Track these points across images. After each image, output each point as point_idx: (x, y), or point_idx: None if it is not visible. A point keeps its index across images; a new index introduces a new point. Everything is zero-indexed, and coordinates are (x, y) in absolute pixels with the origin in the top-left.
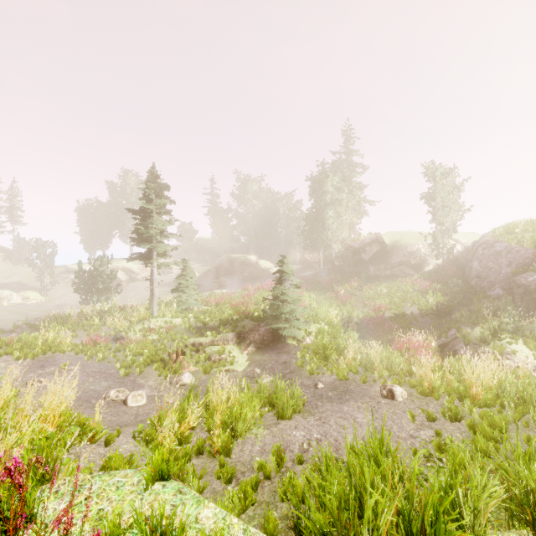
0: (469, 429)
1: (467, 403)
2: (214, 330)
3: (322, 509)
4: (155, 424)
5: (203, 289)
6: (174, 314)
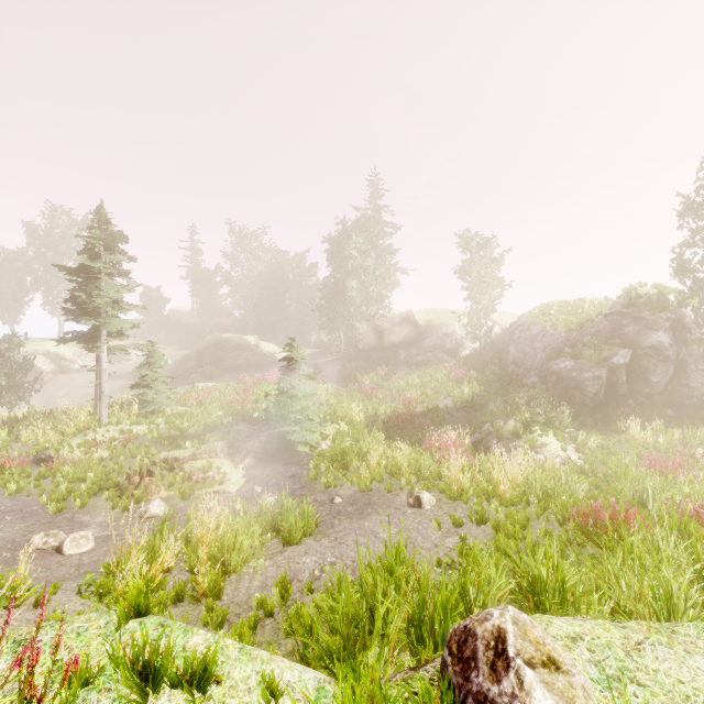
0: (494, 530)
1: (495, 503)
2: (197, 439)
3: (333, 636)
4: (112, 571)
5: (178, 382)
6: (135, 419)
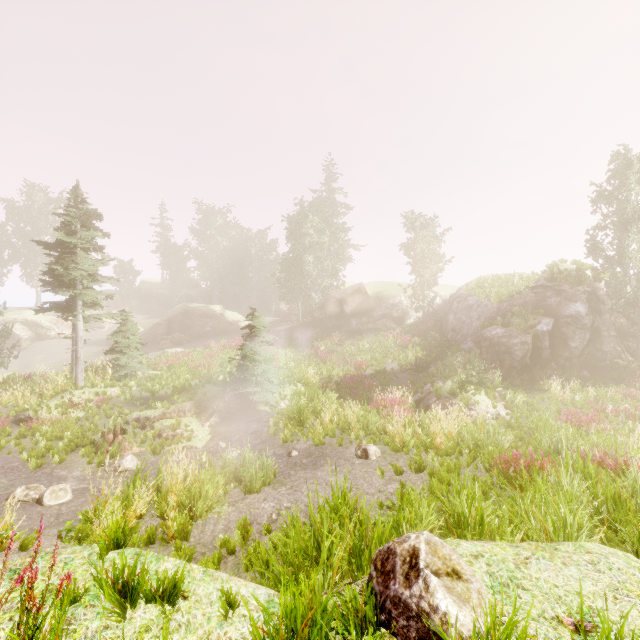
0: (429, 477)
1: (432, 454)
2: (166, 400)
3: (287, 568)
4: (89, 518)
5: (149, 348)
6: (109, 382)
